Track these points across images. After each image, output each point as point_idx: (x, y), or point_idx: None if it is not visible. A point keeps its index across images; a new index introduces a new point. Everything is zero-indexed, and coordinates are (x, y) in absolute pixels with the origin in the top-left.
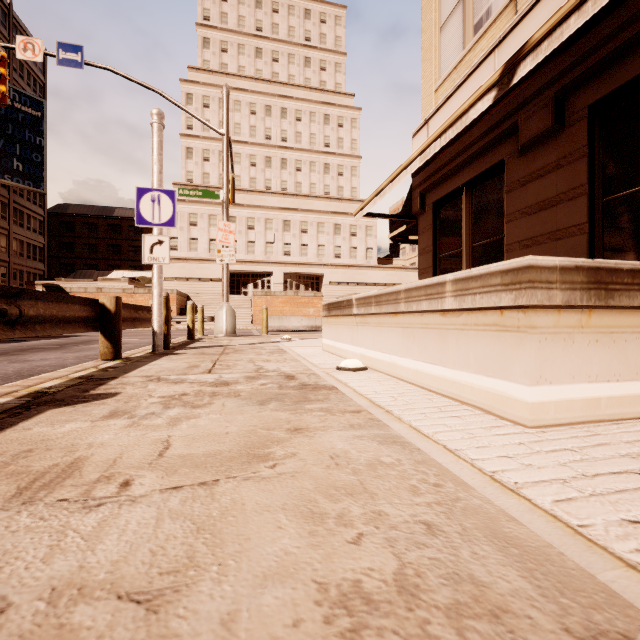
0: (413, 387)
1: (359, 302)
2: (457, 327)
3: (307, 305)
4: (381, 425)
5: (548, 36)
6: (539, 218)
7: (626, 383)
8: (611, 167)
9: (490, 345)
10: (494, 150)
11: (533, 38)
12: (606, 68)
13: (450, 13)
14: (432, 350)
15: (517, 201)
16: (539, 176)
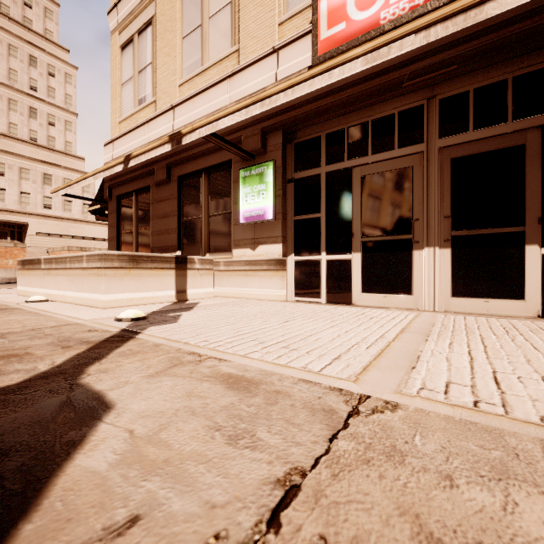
0: (71, 304)
1: (46, 261)
2: (87, 275)
3: (4, 256)
4: (39, 314)
5: (138, 156)
6: (163, 221)
7: (145, 293)
8: (185, 206)
9: (96, 282)
10: (146, 178)
11: (133, 154)
12: (182, 163)
13: (127, 80)
14: (79, 286)
15: (155, 210)
16: (163, 200)
